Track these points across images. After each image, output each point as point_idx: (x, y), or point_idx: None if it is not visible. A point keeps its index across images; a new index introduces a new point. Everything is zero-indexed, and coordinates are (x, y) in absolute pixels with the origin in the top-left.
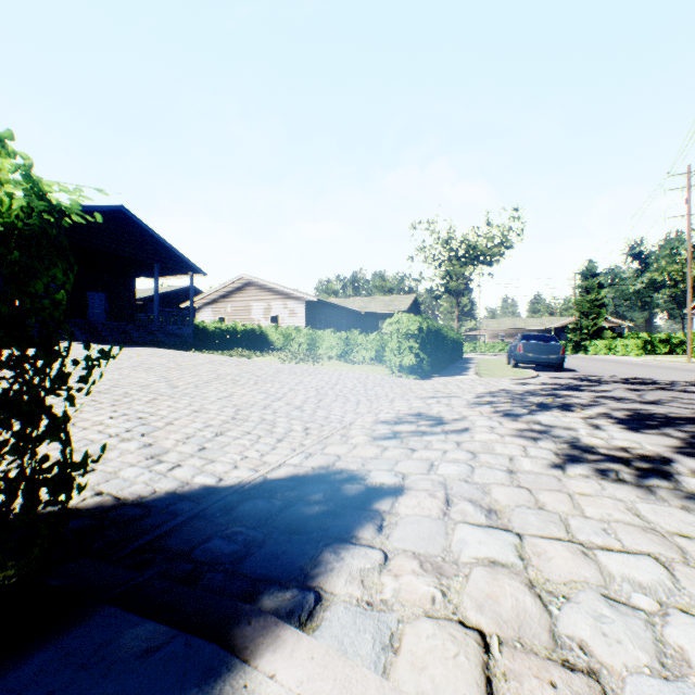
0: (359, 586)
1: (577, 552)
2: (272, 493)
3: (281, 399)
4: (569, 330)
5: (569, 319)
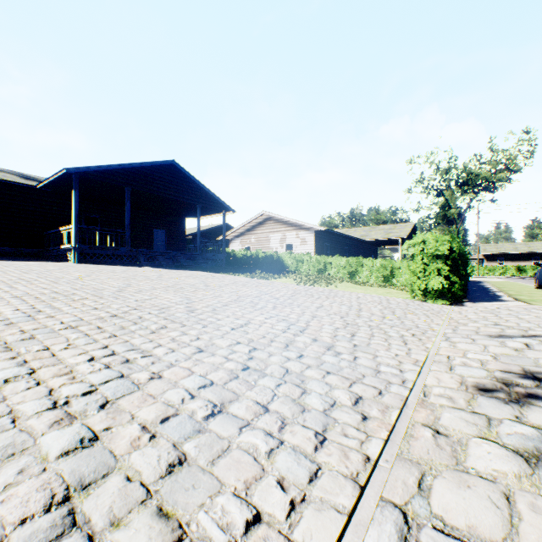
0: None
1: None
2: None
3: (304, 330)
4: None
5: None
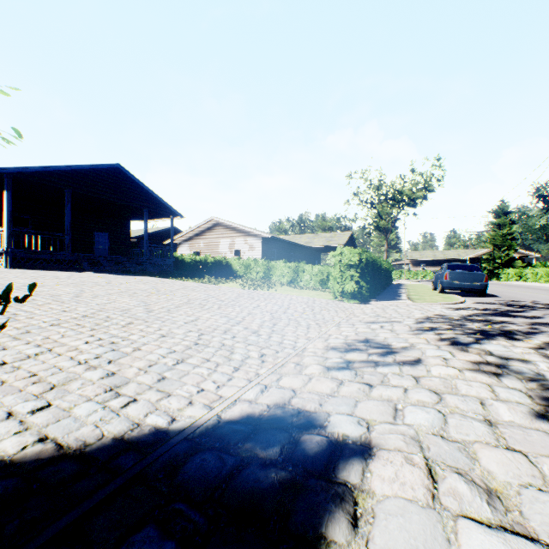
0: None
1: None
2: (223, 443)
3: (240, 323)
4: (483, 260)
5: (483, 251)
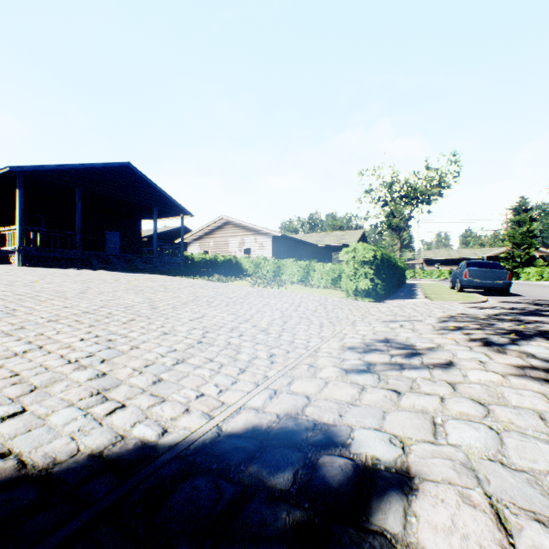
0: None
1: None
2: (222, 464)
3: (248, 320)
4: (502, 259)
5: (501, 250)
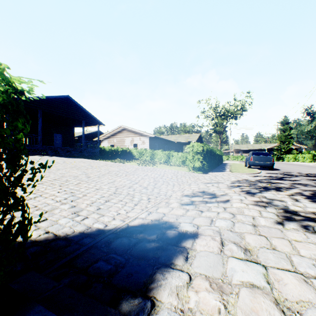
0: (176, 298)
1: (300, 280)
2: (130, 234)
3: (137, 183)
4: (275, 150)
5: (274, 144)
